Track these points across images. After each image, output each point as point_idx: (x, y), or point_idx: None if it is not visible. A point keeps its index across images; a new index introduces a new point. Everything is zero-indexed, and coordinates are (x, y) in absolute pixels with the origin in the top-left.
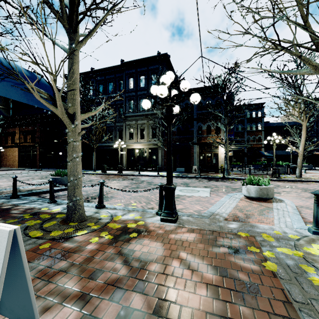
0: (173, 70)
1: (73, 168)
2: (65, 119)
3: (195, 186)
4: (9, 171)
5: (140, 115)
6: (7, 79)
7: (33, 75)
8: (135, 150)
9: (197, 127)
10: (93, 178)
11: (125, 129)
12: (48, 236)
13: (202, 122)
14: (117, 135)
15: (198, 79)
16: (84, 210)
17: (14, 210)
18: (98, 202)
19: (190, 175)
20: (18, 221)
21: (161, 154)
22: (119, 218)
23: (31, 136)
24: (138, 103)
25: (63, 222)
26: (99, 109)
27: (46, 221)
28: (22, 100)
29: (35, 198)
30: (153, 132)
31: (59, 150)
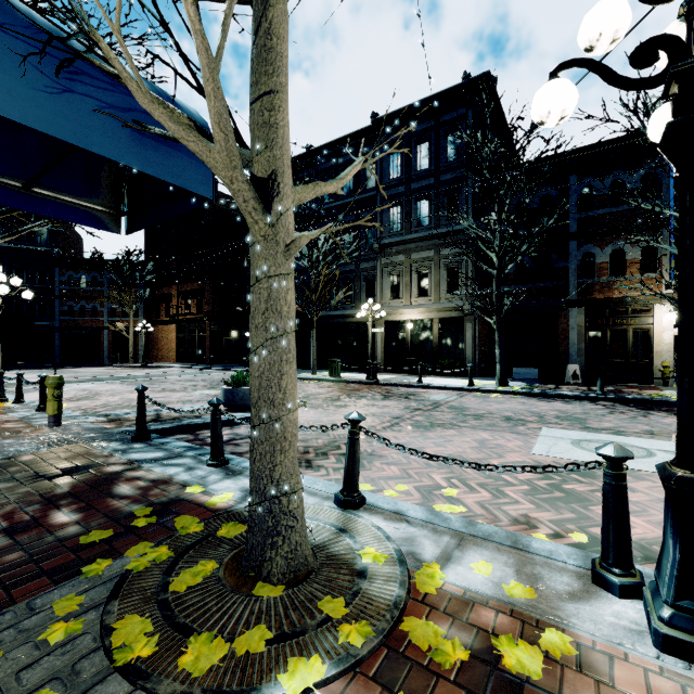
0: (503, 117)
1: (267, 374)
2: (239, 188)
3: (612, 428)
4: (160, 369)
5: (418, 239)
6: (79, 90)
7: (163, 93)
8: (404, 325)
9: (580, 257)
10: (313, 391)
11: (382, 275)
12: (169, 670)
13: (596, 243)
14: (362, 290)
15: (594, 116)
16: (305, 531)
17: (124, 482)
18: (343, 484)
19: (566, 389)
20: (115, 533)
21: (472, 334)
22: (439, 583)
23: (196, 301)
24: (413, 210)
25: (236, 568)
26: (349, 175)
27: (186, 555)
28: (127, 159)
29: (181, 445)
30: (450, 278)
31: (244, 328)
